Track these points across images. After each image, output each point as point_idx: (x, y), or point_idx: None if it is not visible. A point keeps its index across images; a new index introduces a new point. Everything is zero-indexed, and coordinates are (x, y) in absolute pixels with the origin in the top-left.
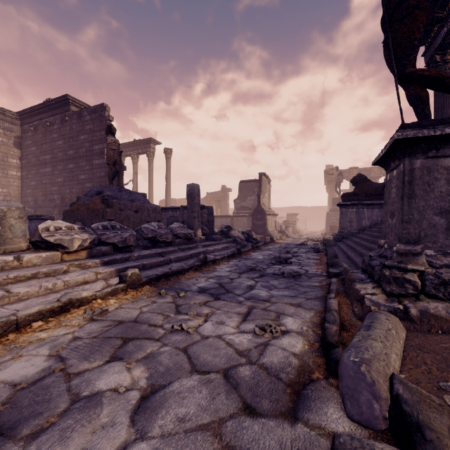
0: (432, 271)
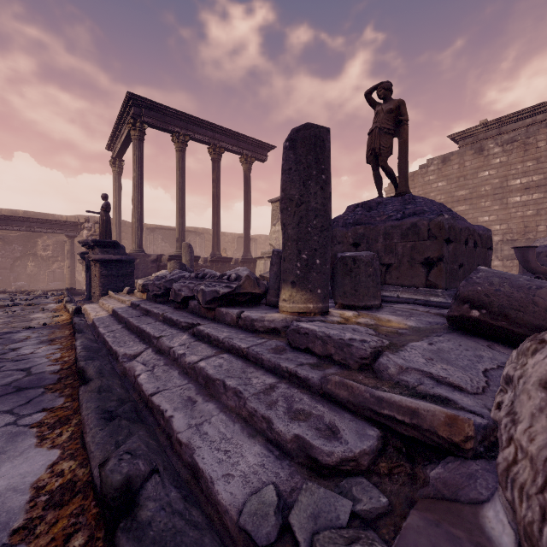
0: None
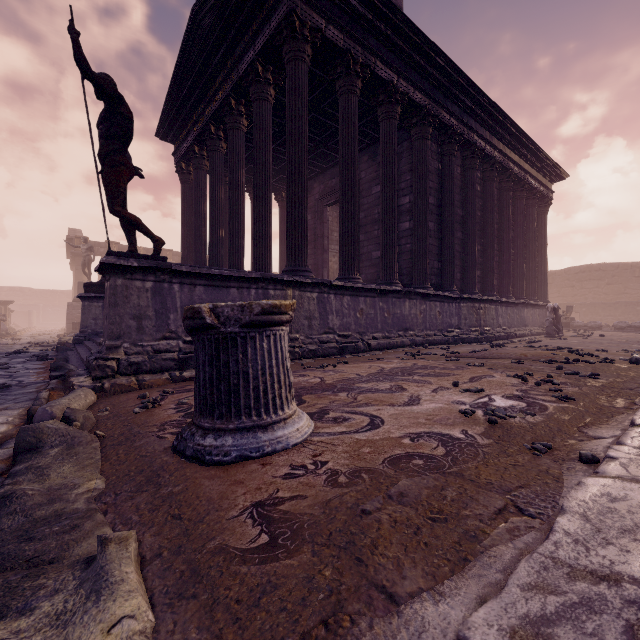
0: (126, 358)
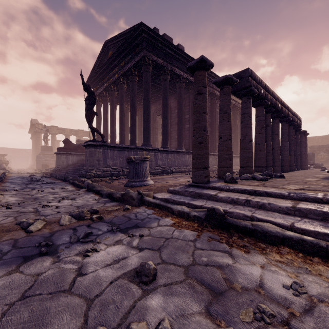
0: (96, 172)
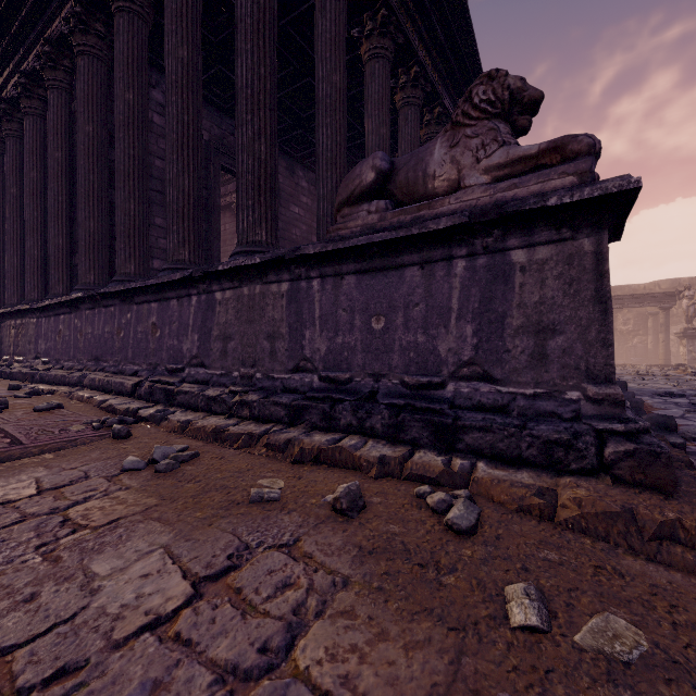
0: None
